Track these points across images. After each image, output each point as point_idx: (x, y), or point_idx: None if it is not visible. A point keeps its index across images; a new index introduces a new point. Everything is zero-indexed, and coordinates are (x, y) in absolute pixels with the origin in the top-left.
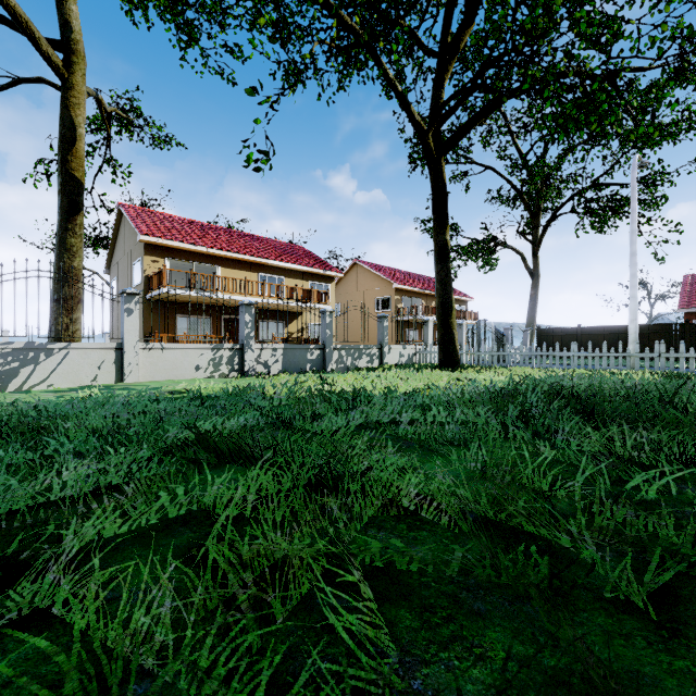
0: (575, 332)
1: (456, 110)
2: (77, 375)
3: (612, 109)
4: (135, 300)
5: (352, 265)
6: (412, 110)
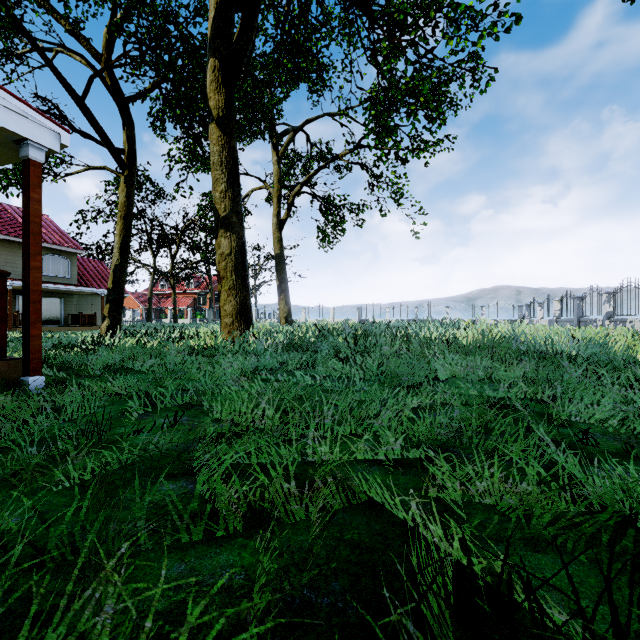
0: None
1: None
2: None
3: None
4: None
5: None
6: None
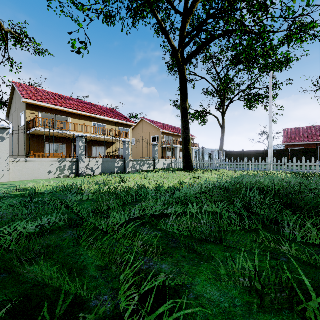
0: (241, 153)
1: (191, 41)
2: None
3: (269, 41)
4: (6, 132)
5: (141, 120)
6: (170, 38)
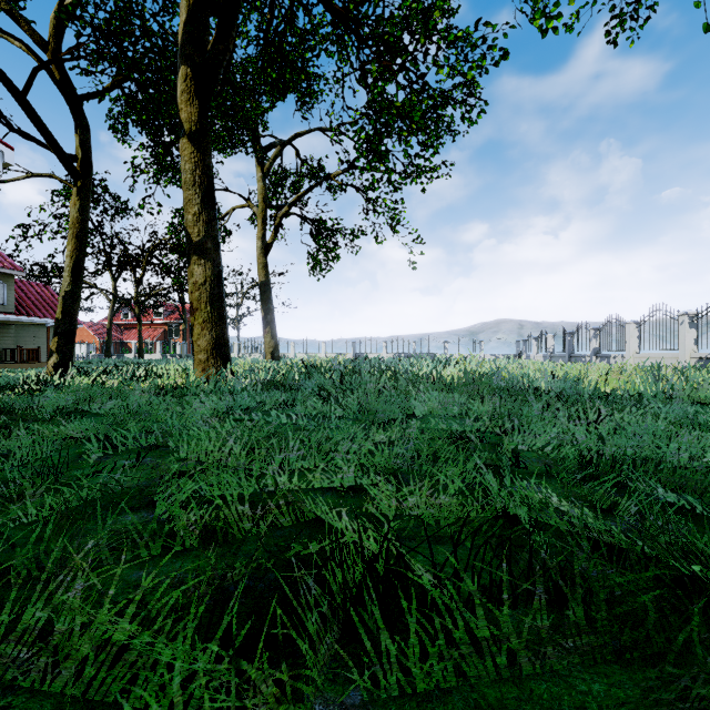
0: None
1: None
2: None
3: None
4: None
5: None
6: None
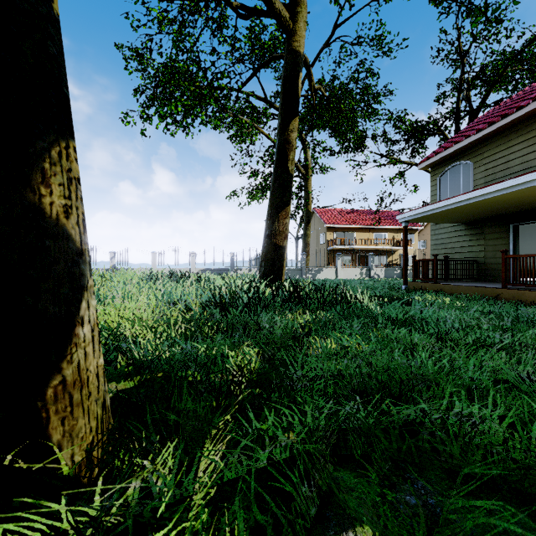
0: None
1: None
2: (327, 276)
3: None
4: (340, 256)
5: None
6: None
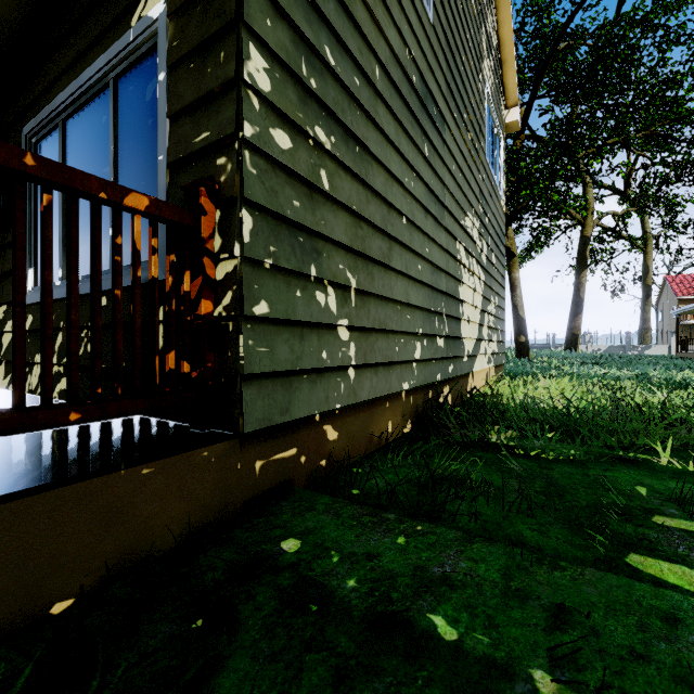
0: None
1: None
2: (657, 353)
3: None
4: (674, 334)
5: None
6: None
